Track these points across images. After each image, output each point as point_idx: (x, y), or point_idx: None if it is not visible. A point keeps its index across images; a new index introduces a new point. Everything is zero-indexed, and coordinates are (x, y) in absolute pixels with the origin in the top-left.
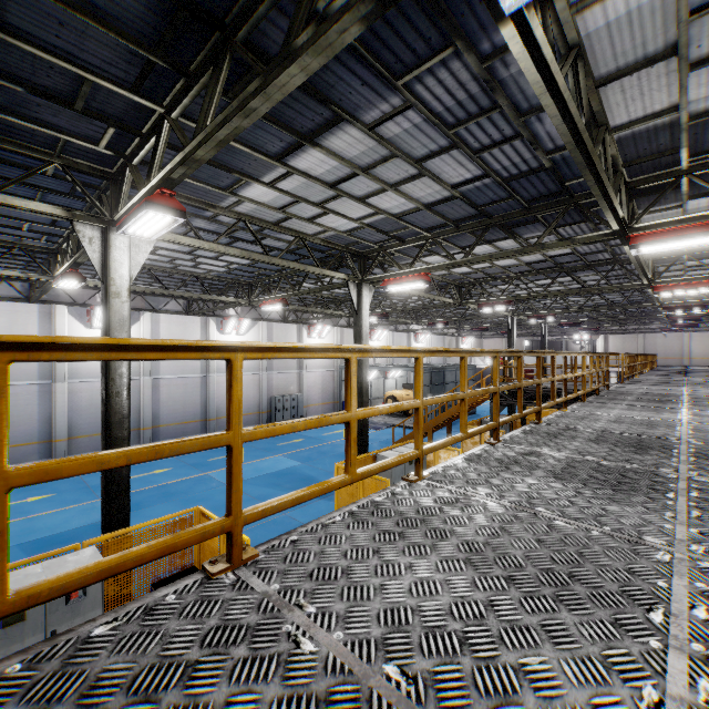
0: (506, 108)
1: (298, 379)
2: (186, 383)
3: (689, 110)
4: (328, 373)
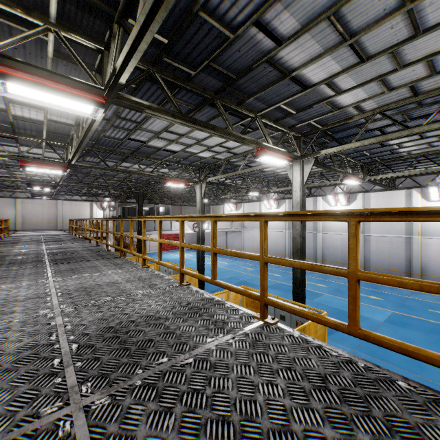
0: (108, 126)
1: None
2: (391, 241)
3: None
4: None
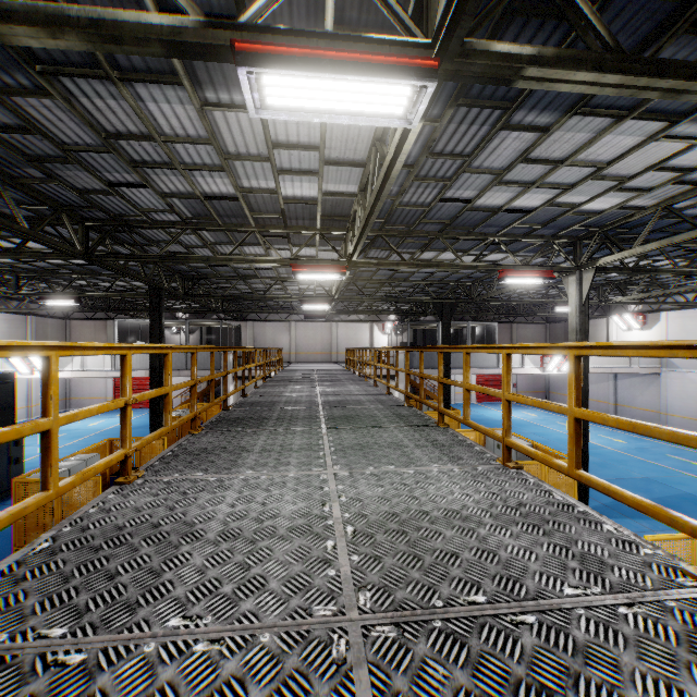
0: (410, 180)
1: None
2: None
3: None
4: None
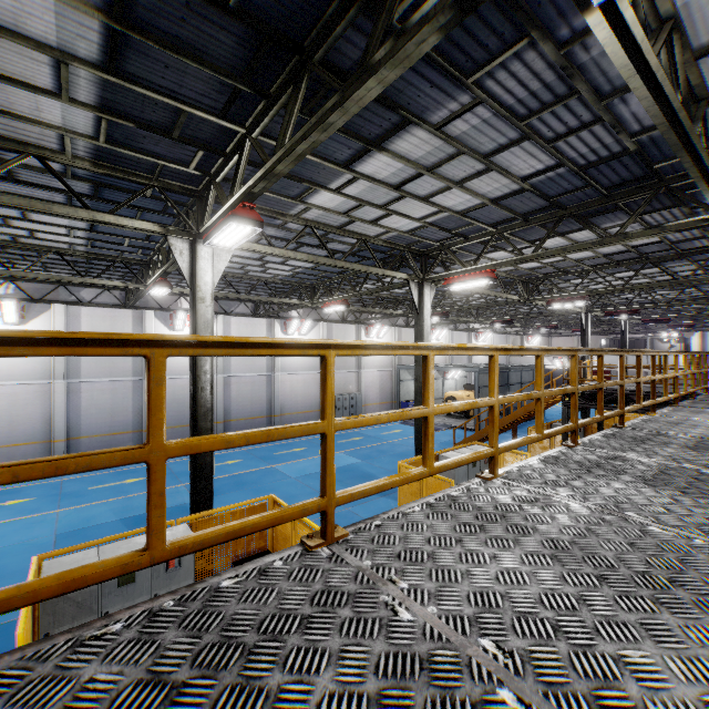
0: (585, 92)
1: (357, 378)
2: (254, 381)
3: None
4: (386, 373)
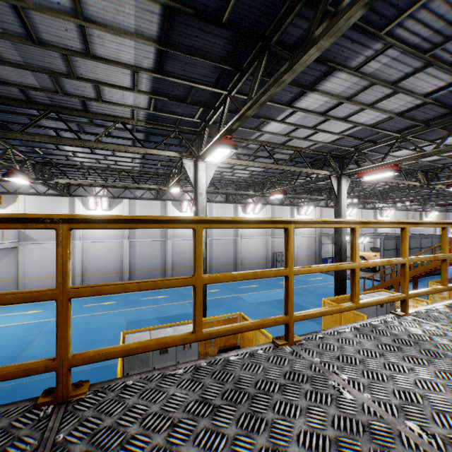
0: None
1: None
2: (226, 242)
3: None
4: (311, 238)
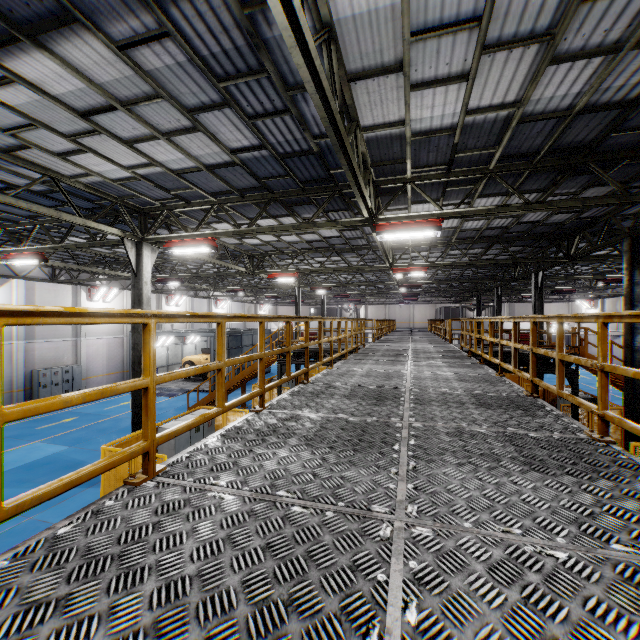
0: (274, 75)
1: (74, 348)
2: None
3: (412, 127)
4: (116, 340)
